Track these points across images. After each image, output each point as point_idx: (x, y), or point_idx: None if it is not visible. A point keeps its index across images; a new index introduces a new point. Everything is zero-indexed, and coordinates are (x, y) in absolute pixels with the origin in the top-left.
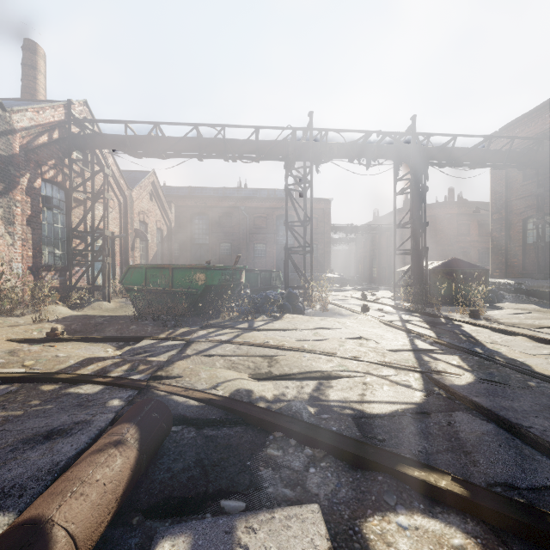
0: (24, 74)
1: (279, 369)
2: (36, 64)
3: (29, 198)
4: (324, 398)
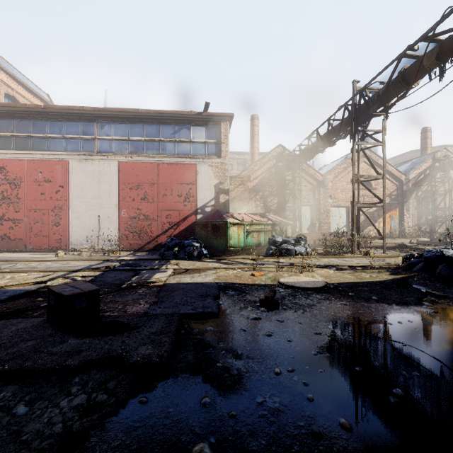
0: (421, 144)
1: None
2: (426, 136)
3: (415, 200)
4: None
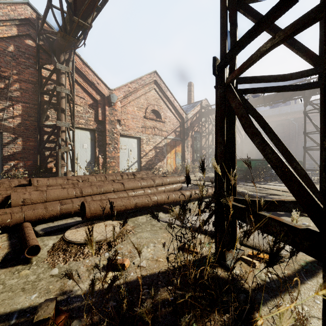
0: (188, 94)
1: (260, 192)
2: (191, 89)
3: (191, 138)
4: (266, 196)
